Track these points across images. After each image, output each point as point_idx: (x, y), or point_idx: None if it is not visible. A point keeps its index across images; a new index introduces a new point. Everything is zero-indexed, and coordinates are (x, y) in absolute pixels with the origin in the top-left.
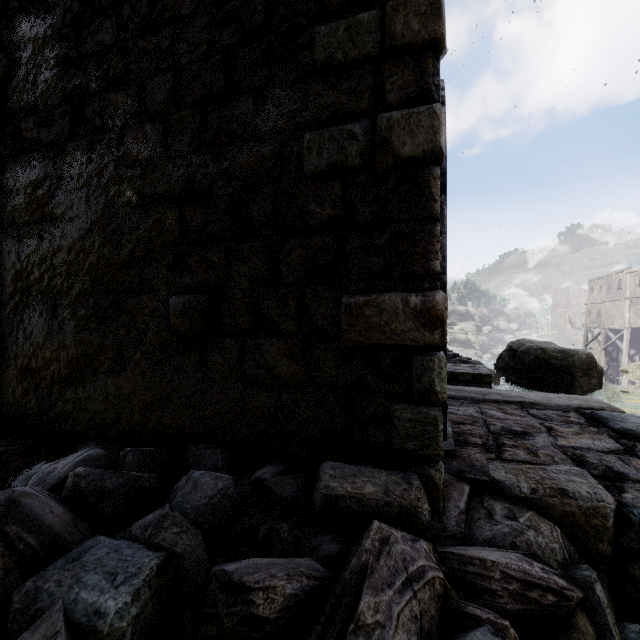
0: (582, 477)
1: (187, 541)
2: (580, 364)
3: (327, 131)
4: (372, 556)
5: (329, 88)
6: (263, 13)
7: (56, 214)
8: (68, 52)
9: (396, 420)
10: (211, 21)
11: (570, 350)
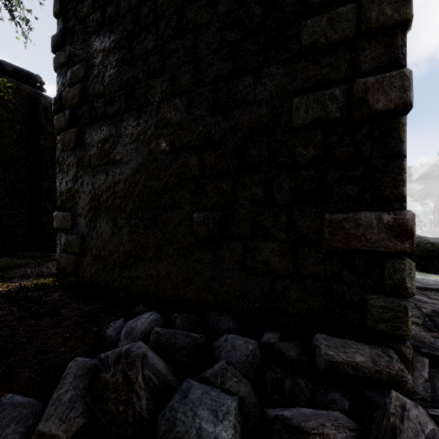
0: None
1: (244, 388)
2: None
3: (312, 95)
4: (397, 419)
5: (312, 64)
6: (260, 16)
7: (116, 159)
8: (124, 56)
9: (370, 306)
10: (221, 26)
11: None
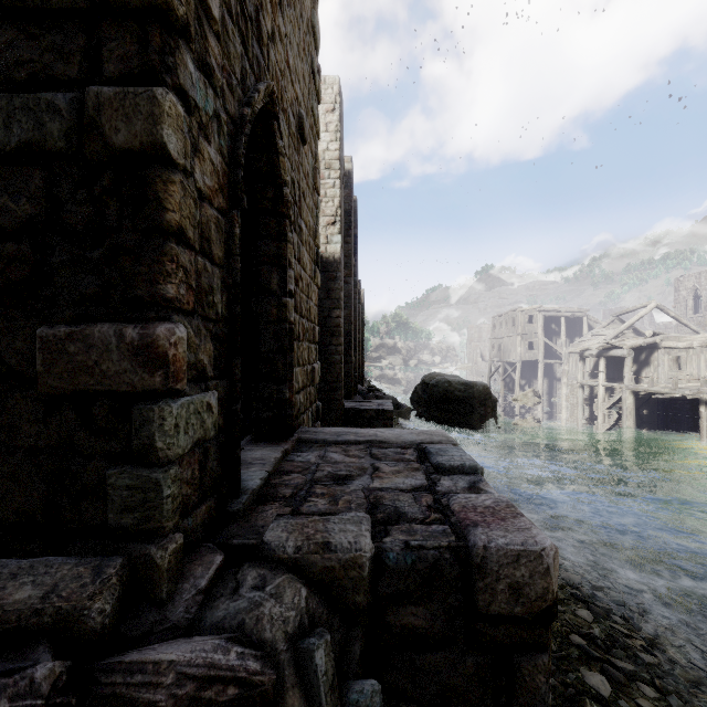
0: (358, 524)
1: None
2: (478, 395)
3: (19, 96)
4: None
5: (27, 38)
6: None
7: None
8: None
9: (111, 489)
10: None
11: (471, 382)
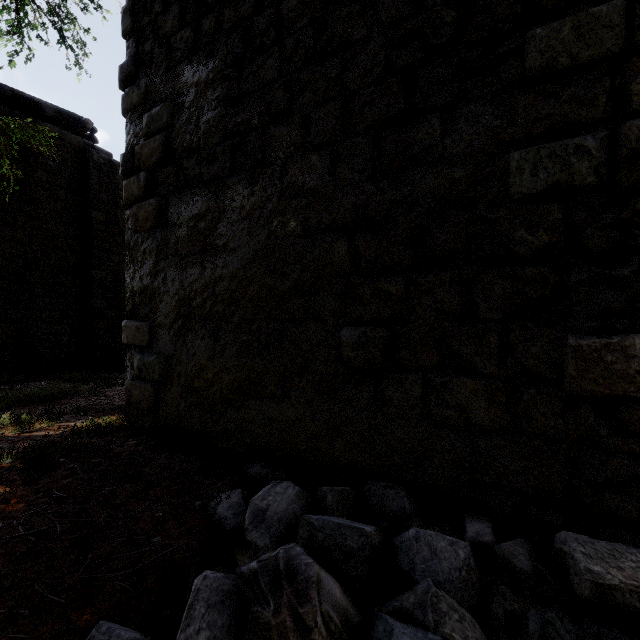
0: None
1: (472, 632)
2: None
3: (545, 147)
4: None
5: (544, 98)
6: (453, 25)
7: (218, 245)
8: (229, 92)
9: None
10: (387, 42)
11: None
